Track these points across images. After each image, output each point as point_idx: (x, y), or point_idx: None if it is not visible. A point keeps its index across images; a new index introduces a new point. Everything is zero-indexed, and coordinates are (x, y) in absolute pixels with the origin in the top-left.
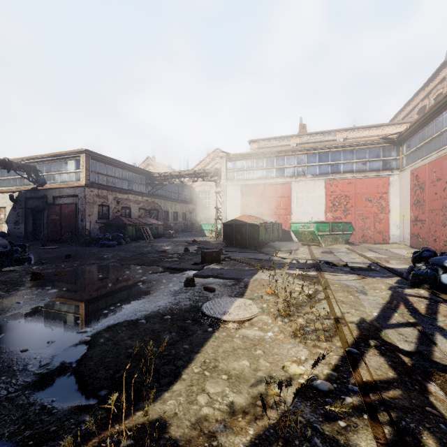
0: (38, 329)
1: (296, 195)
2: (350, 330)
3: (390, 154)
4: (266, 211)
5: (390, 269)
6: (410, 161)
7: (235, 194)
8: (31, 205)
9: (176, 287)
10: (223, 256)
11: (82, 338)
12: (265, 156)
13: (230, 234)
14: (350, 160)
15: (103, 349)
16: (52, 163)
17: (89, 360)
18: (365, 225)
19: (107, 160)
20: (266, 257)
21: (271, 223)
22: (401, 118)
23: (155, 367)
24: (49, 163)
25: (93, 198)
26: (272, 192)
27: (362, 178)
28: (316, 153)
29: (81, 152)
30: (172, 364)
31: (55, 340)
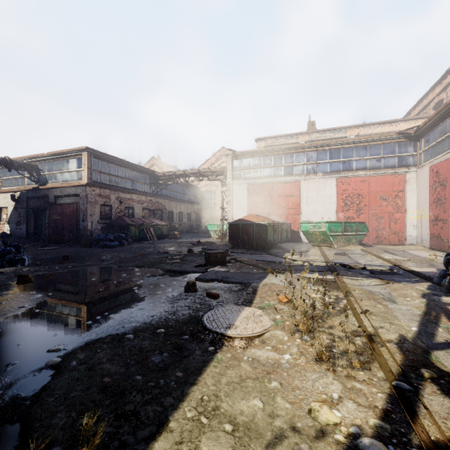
0: (3, 345)
1: (305, 194)
2: (391, 352)
3: (406, 150)
4: (274, 211)
5: (416, 272)
6: (429, 157)
7: (241, 193)
8: (33, 205)
9: (175, 292)
10: (228, 258)
11: (51, 359)
12: (273, 153)
13: (237, 234)
14: (363, 156)
15: (71, 377)
16: (53, 162)
17: (50, 393)
18: (380, 225)
19: (109, 159)
20: (275, 259)
21: (279, 223)
22: (415, 114)
23: (134, 407)
24: (51, 162)
25: (95, 198)
26: (280, 191)
27: (376, 175)
28: (326, 149)
29: (82, 150)
30: (158, 402)
31: (17, 361)
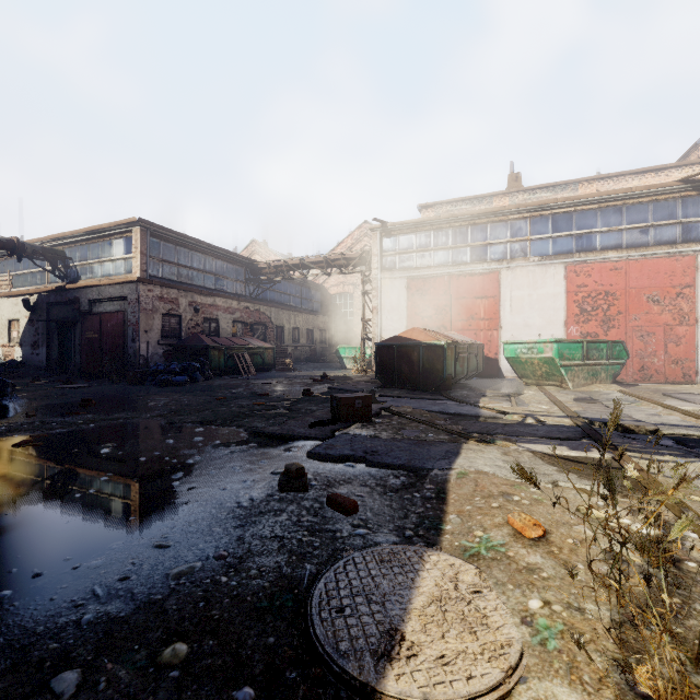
0: None
1: (509, 294)
2: None
3: (697, 212)
4: (453, 324)
5: None
6: None
7: (396, 294)
8: (57, 316)
9: (258, 491)
10: (376, 407)
11: None
12: (452, 224)
13: (390, 363)
14: (615, 225)
15: None
16: (88, 245)
17: None
18: (647, 347)
19: (178, 239)
20: (464, 409)
21: (465, 343)
22: (698, 156)
23: None
24: (85, 246)
25: (152, 302)
26: (463, 289)
27: (641, 259)
28: (547, 215)
29: (133, 224)
30: None
31: None
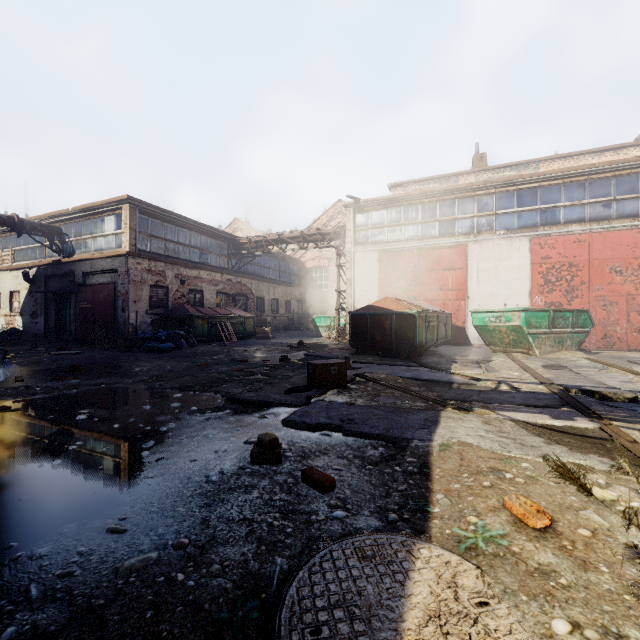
0: None
1: (476, 266)
2: None
3: None
4: (422, 295)
5: None
6: None
7: (368, 267)
8: (54, 287)
9: (229, 462)
10: (351, 373)
11: None
12: (421, 200)
13: (363, 331)
14: (578, 200)
15: None
16: (82, 222)
17: None
18: (609, 316)
19: (165, 216)
20: (437, 375)
21: (435, 312)
22: None
23: None
24: (80, 222)
25: (141, 275)
26: (432, 261)
27: (604, 231)
28: (512, 191)
29: (123, 202)
30: None
31: None
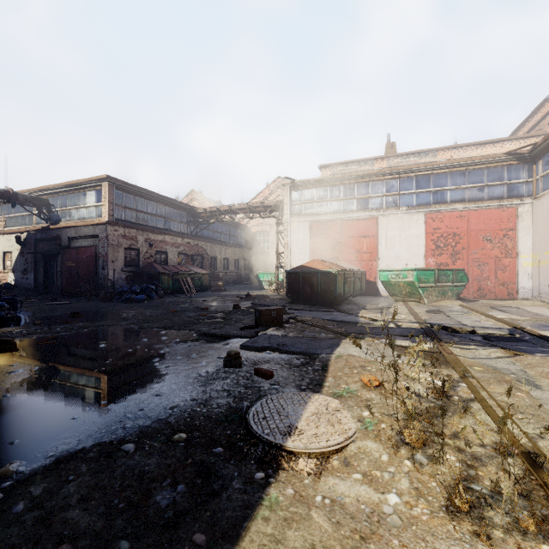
0: None
1: (385, 234)
2: None
3: (518, 176)
4: (344, 256)
5: None
6: None
7: (302, 234)
8: (42, 249)
9: (210, 367)
10: (286, 316)
11: None
12: (343, 182)
13: (296, 286)
14: (460, 185)
15: (2, 542)
16: (67, 195)
17: None
18: (482, 274)
19: (136, 191)
20: (348, 318)
21: (352, 271)
22: (525, 132)
23: None
24: (65, 195)
25: (117, 239)
26: (351, 230)
27: (478, 209)
28: (412, 176)
29: (102, 180)
30: None
31: None
